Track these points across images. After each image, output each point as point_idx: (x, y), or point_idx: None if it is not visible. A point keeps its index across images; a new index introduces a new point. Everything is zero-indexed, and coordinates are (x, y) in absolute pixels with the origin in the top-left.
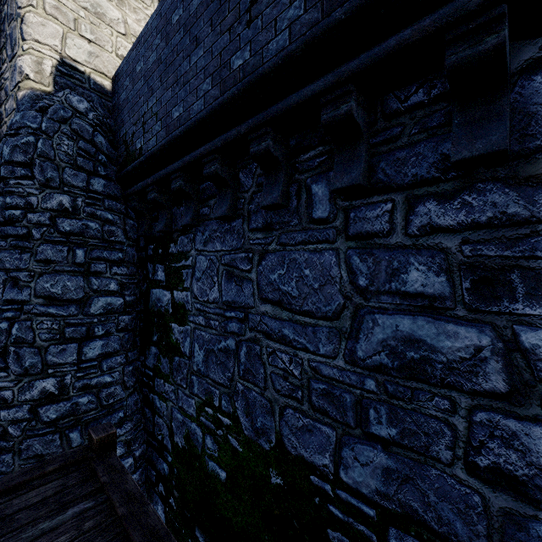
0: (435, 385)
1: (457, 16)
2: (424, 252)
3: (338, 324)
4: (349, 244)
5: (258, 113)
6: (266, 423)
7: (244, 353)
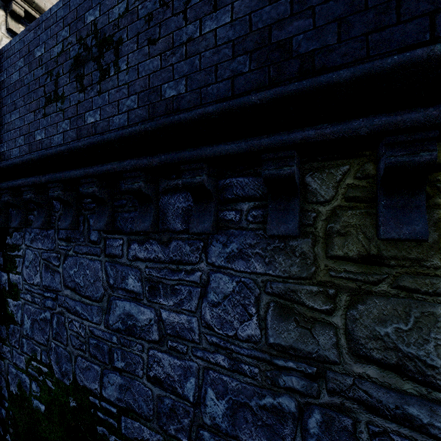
0: (137, 338)
1: (125, 169)
2: (134, 269)
3: (101, 305)
4: (106, 259)
5: (53, 171)
6: (67, 367)
7: (55, 322)
